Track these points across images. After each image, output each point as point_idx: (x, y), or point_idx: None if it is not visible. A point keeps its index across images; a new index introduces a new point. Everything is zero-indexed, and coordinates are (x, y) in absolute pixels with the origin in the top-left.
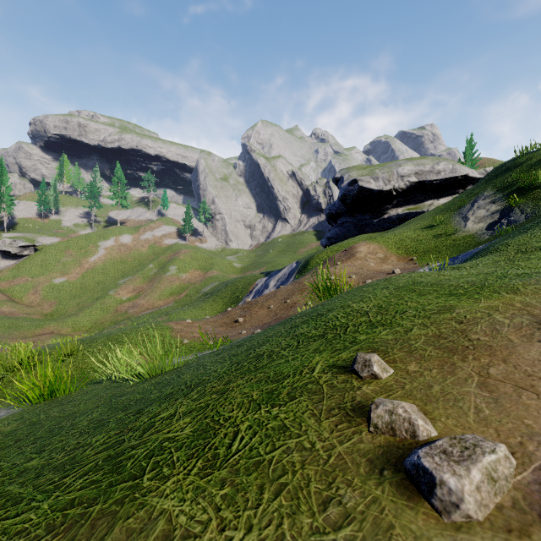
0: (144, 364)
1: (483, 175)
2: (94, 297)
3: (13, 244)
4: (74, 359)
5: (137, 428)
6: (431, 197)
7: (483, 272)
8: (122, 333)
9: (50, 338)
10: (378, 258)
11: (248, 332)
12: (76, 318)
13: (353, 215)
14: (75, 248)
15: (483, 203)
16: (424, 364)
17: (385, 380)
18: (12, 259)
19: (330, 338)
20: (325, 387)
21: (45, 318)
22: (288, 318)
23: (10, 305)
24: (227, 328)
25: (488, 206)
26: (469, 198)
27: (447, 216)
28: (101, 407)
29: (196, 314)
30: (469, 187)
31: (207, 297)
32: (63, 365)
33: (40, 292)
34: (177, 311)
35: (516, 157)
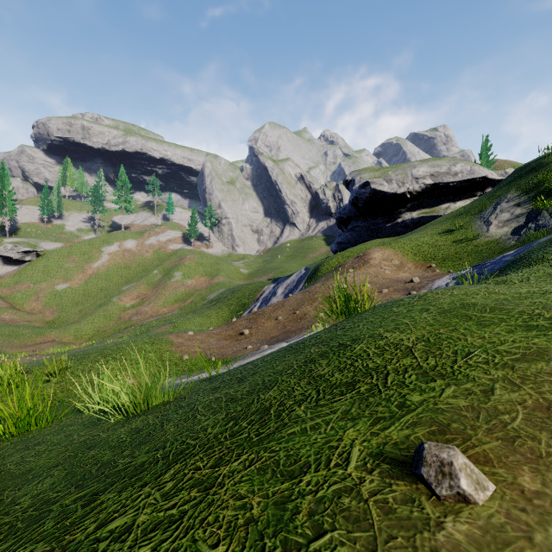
0: (128, 397)
1: (503, 177)
2: (97, 304)
3: (14, 250)
4: (62, 379)
5: (72, 550)
6: (447, 200)
7: (548, 290)
8: (117, 348)
9: (51, 347)
10: (393, 265)
11: (254, 347)
12: (78, 325)
13: (365, 219)
14: (78, 253)
15: (507, 206)
16: (549, 476)
17: (484, 509)
18: (13, 265)
19: (364, 392)
20: (373, 508)
21: (46, 325)
22: (300, 342)
23: (11, 312)
24: (232, 341)
25: (512, 209)
26: (491, 200)
27: (467, 220)
28: (60, 465)
29: (201, 322)
30: (488, 189)
31: (213, 304)
32: (49, 386)
33: (42, 298)
34: (182, 319)
35: (541, 157)
